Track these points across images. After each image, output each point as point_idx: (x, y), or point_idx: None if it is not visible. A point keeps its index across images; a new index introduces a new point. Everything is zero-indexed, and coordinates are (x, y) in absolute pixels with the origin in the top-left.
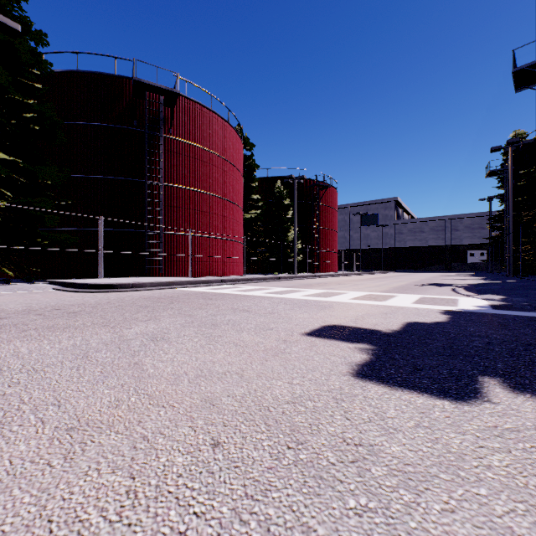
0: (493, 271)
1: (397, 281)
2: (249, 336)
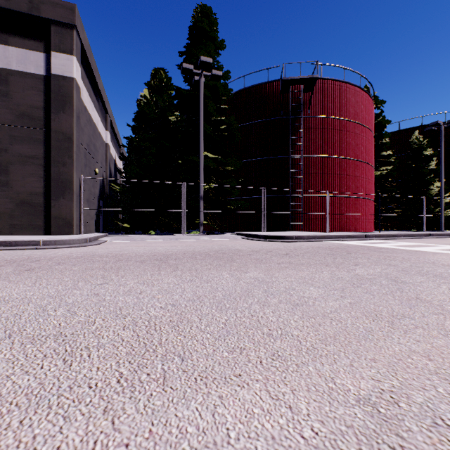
0: None
1: None
2: None
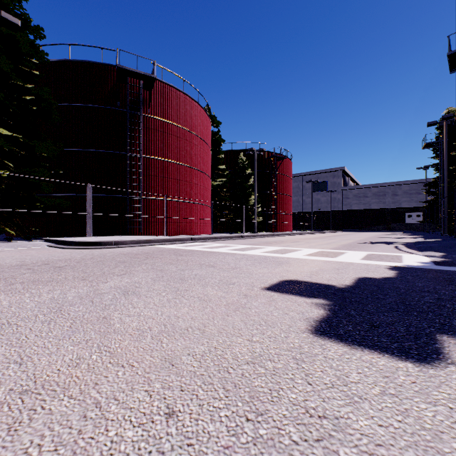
0: (429, 231)
1: (345, 240)
2: (212, 290)
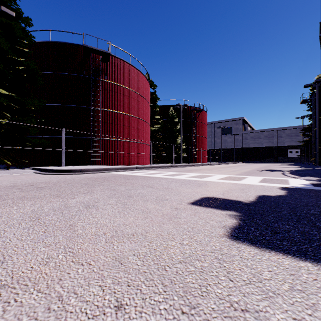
0: (305, 162)
1: (245, 168)
2: (151, 204)
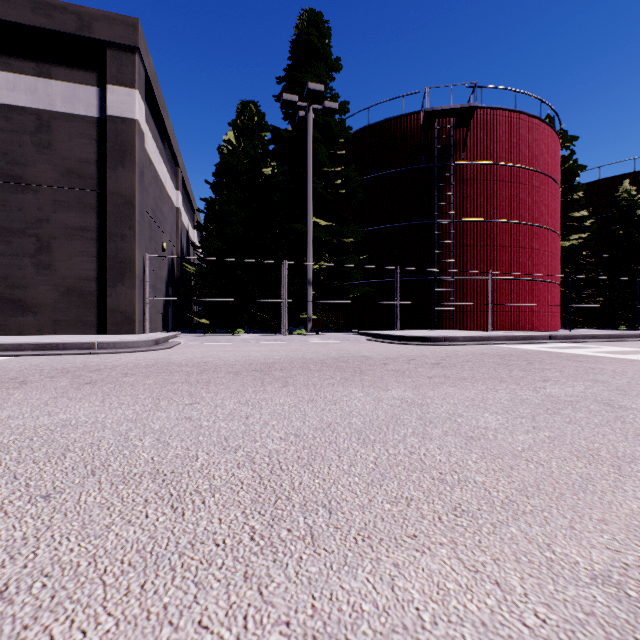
0: None
1: None
2: None
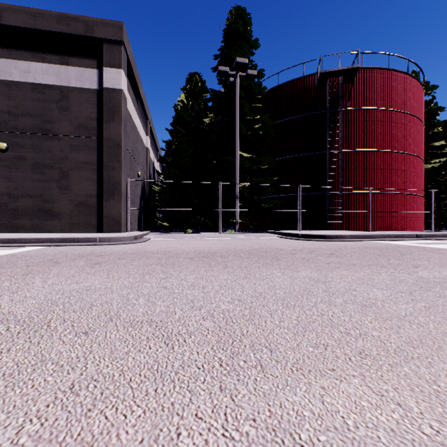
0: None
1: None
2: None
